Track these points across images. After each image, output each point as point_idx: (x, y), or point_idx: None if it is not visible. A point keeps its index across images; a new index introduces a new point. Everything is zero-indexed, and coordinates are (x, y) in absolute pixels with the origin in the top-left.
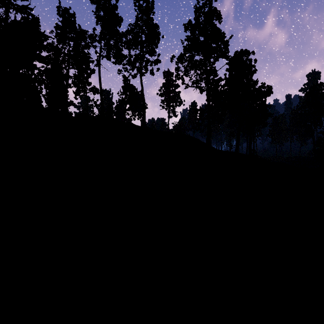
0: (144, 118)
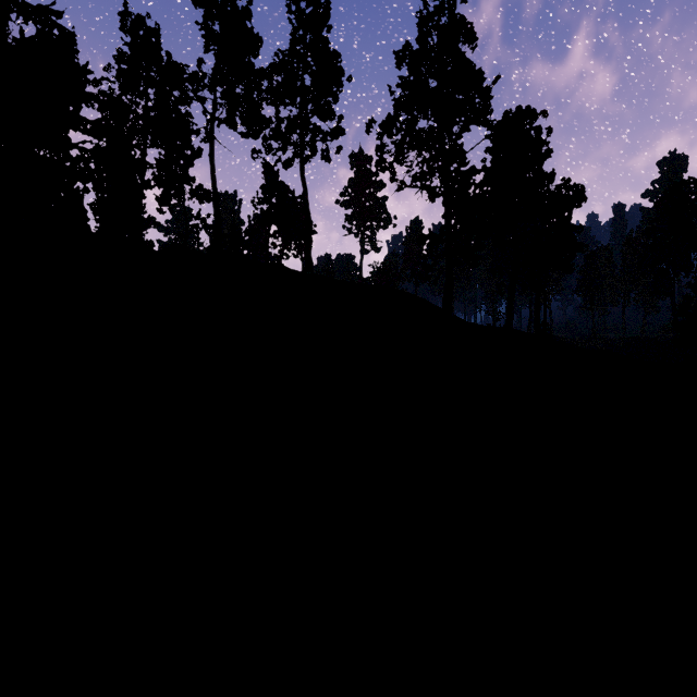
0: (308, 254)
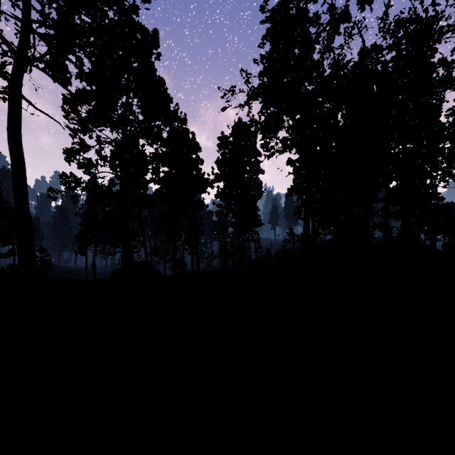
0: None
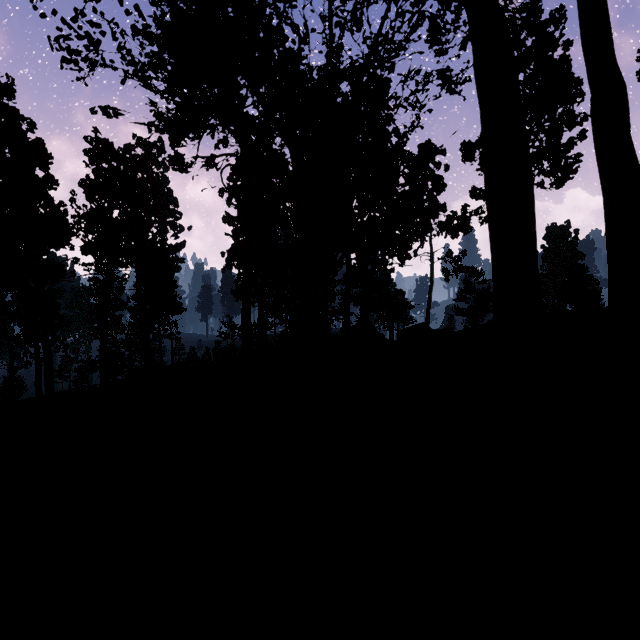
0: None
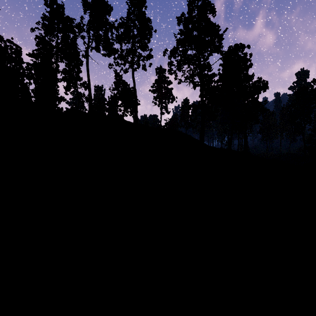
0: (135, 114)
